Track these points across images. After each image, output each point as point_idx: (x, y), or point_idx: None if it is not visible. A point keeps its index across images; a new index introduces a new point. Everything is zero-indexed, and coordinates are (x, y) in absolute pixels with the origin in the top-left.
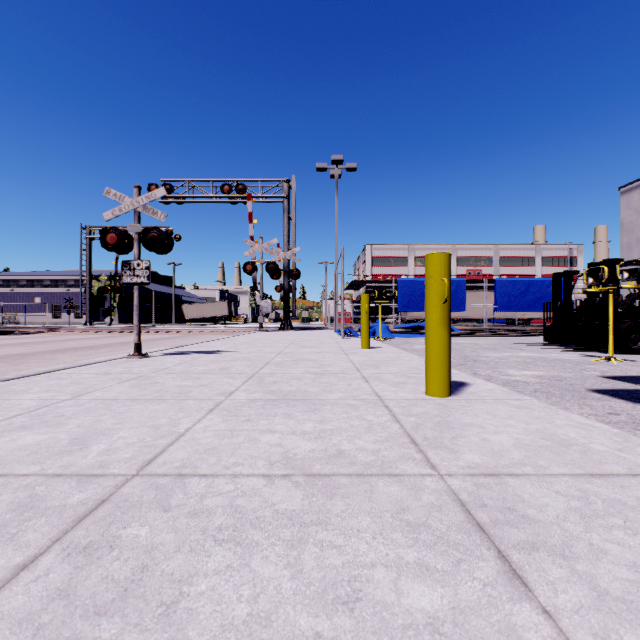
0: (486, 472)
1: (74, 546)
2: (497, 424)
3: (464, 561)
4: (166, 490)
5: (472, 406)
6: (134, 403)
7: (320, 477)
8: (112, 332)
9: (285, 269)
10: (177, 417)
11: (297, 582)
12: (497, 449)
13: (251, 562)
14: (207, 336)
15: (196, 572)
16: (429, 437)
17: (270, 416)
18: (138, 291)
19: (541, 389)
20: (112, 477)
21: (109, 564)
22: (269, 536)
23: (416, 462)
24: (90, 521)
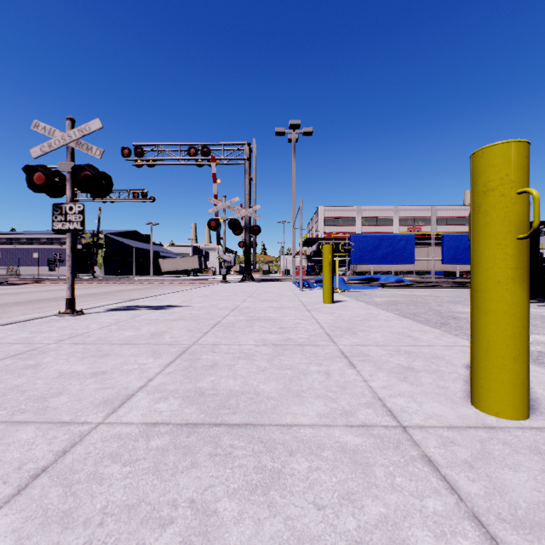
0: None
1: None
2: None
3: None
4: None
5: None
6: None
7: None
8: (91, 283)
9: (246, 225)
10: None
11: None
12: None
13: None
14: (174, 287)
15: None
16: None
17: (152, 525)
18: (71, 239)
19: None
20: None
21: None
22: None
23: None
24: None
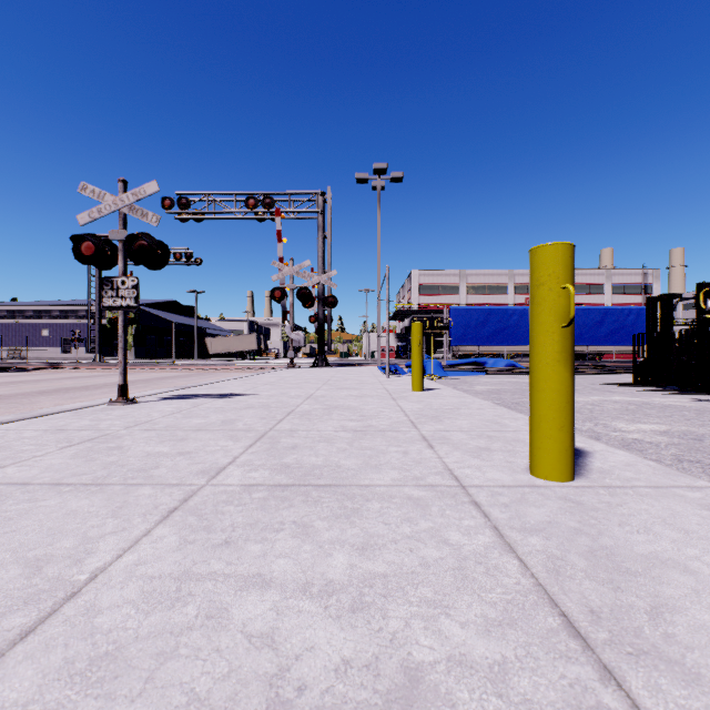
0: None
1: None
2: None
3: None
4: None
5: (626, 504)
6: (50, 493)
7: None
8: None
9: (319, 296)
10: (98, 533)
11: None
12: None
13: None
14: (229, 374)
15: None
16: (599, 608)
17: (269, 531)
18: (123, 317)
19: (684, 456)
20: None
21: None
22: None
23: None
24: None
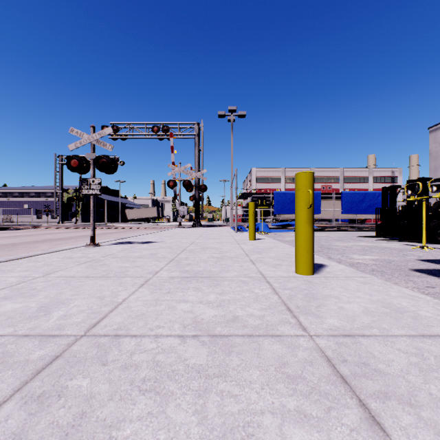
0: (344, 333)
1: (30, 395)
2: (349, 295)
3: (333, 409)
4: (105, 348)
5: (330, 282)
6: (87, 279)
7: (220, 337)
8: (77, 228)
9: (196, 185)
10: (117, 290)
11: (203, 427)
12: (351, 315)
13: (167, 409)
14: (142, 231)
15: (123, 418)
16: (300, 305)
17: (184, 289)
18: (93, 200)
19: (377, 269)
20: (66, 337)
21: (56, 411)
22: (181, 387)
23: (291, 325)
24: (45, 374)
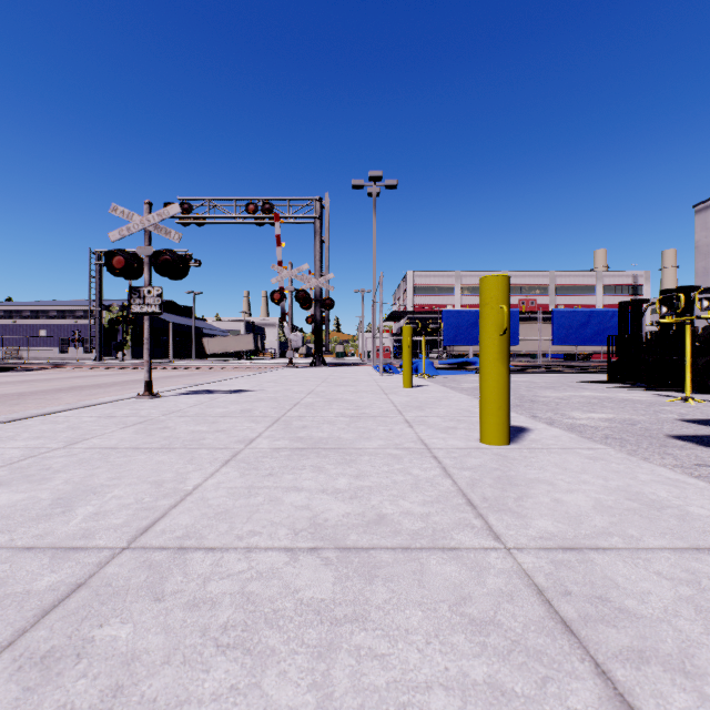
0: (564, 545)
1: (29, 654)
2: (569, 480)
3: (551, 680)
4: (161, 570)
5: (537, 457)
6: (137, 453)
7: (356, 552)
8: (124, 368)
9: (317, 298)
10: (185, 470)
11: None
12: (574, 513)
13: (263, 681)
14: (230, 373)
15: (187, 697)
16: (489, 497)
17: (296, 469)
18: (149, 322)
19: (613, 435)
20: (96, 551)
21: (71, 684)
22: (289, 639)
23: (475, 531)
24: (57, 616)
